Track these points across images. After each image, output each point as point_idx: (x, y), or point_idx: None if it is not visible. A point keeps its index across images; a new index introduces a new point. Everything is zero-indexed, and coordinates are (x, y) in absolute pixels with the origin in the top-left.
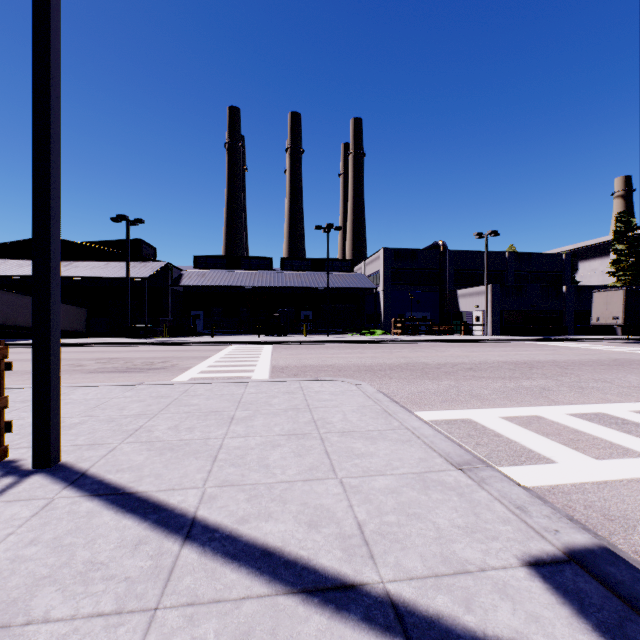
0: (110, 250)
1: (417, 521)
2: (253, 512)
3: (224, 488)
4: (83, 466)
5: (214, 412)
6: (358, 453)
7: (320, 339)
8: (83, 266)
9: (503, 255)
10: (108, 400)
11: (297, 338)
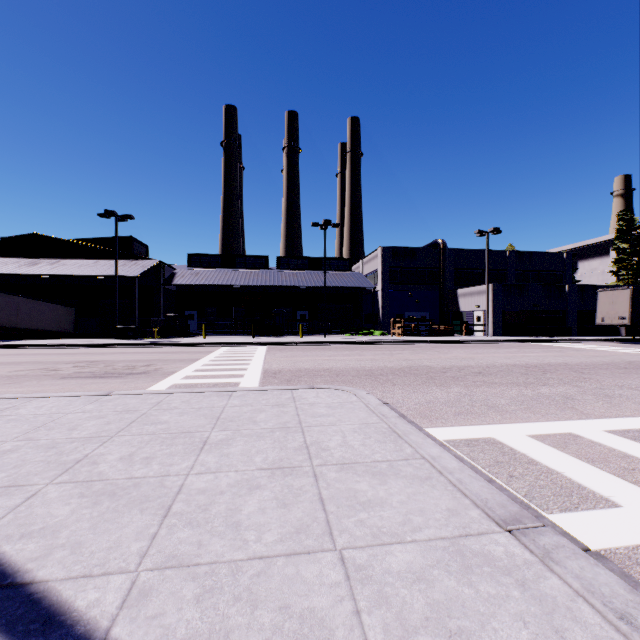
0: (100, 248)
1: None
2: (201, 630)
3: (166, 572)
4: None
5: (184, 433)
6: (363, 500)
7: (317, 340)
8: (71, 264)
9: (504, 254)
10: (61, 416)
11: (293, 339)
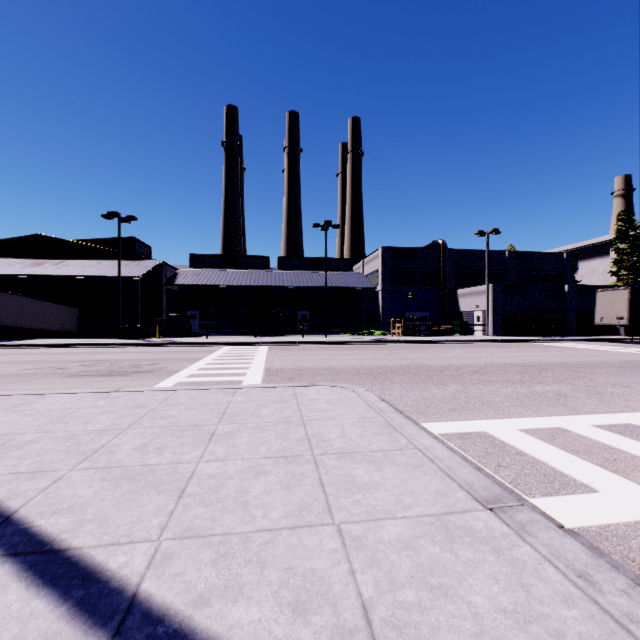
0: (103, 248)
1: (445, 600)
2: (218, 584)
3: (185, 541)
4: (12, 505)
5: (193, 426)
6: (360, 484)
7: (318, 340)
8: (74, 265)
9: (503, 254)
10: (75, 411)
11: (294, 338)
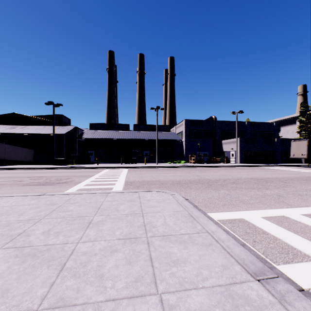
0: (46, 120)
1: None
2: None
3: None
4: None
5: (80, 217)
6: (174, 259)
7: (153, 165)
8: (32, 128)
9: (244, 123)
10: (16, 207)
11: (141, 165)
